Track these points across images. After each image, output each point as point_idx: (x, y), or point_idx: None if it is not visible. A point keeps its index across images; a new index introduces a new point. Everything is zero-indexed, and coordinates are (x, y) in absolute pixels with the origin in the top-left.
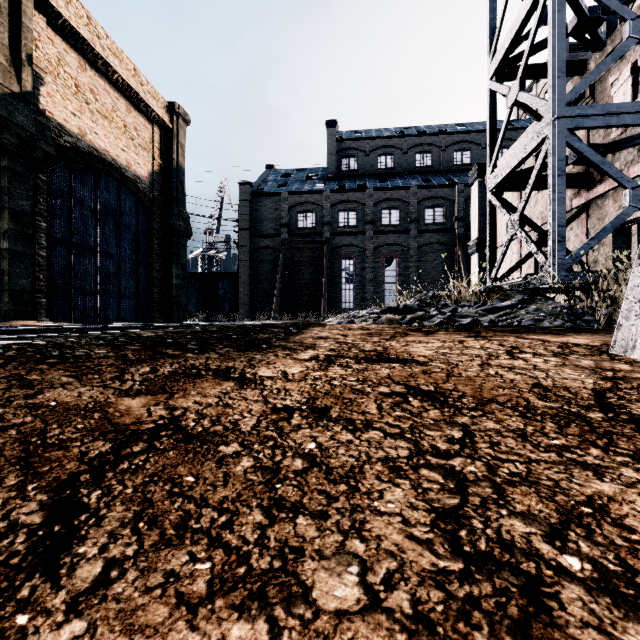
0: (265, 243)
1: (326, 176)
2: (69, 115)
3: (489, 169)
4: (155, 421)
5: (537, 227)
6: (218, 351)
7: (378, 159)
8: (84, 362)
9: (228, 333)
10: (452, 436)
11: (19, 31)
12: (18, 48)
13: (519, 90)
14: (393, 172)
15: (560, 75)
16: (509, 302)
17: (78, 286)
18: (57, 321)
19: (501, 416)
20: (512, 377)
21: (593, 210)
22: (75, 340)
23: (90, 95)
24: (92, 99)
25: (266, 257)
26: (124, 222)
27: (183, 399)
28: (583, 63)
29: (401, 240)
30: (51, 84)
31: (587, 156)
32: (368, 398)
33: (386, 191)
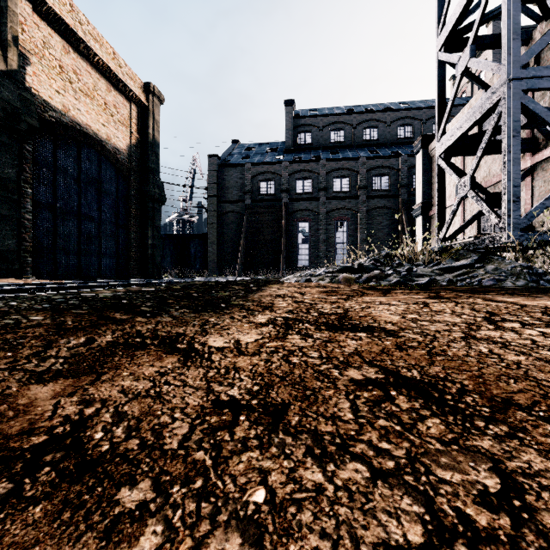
0: (231, 208)
1: (284, 149)
2: (54, 93)
3: (438, 135)
4: (51, 428)
5: (484, 190)
6: (172, 313)
7: (330, 134)
8: (5, 334)
9: (190, 291)
10: (484, 487)
11: (5, 15)
12: (4, 30)
13: (470, 57)
14: (344, 145)
15: (515, 37)
16: (465, 261)
17: (62, 246)
18: (42, 278)
19: (542, 438)
20: (515, 359)
21: (538, 173)
22: (16, 304)
23: (73, 75)
24: (75, 79)
25: (232, 220)
26: (104, 189)
27: (109, 384)
28: (528, 34)
29: (351, 205)
30: (37, 64)
31: (542, 117)
32: (336, 389)
33: (338, 161)
